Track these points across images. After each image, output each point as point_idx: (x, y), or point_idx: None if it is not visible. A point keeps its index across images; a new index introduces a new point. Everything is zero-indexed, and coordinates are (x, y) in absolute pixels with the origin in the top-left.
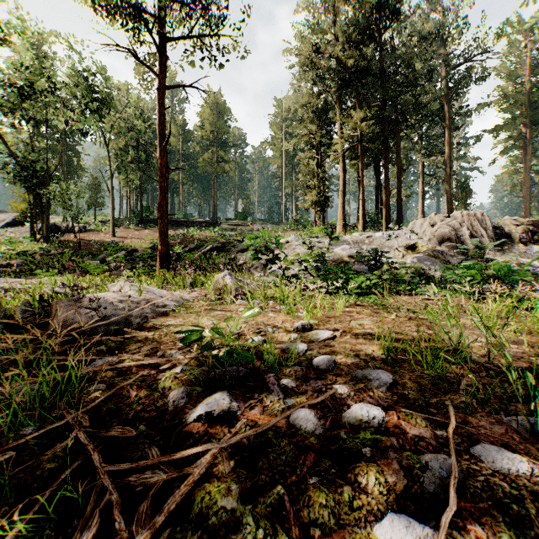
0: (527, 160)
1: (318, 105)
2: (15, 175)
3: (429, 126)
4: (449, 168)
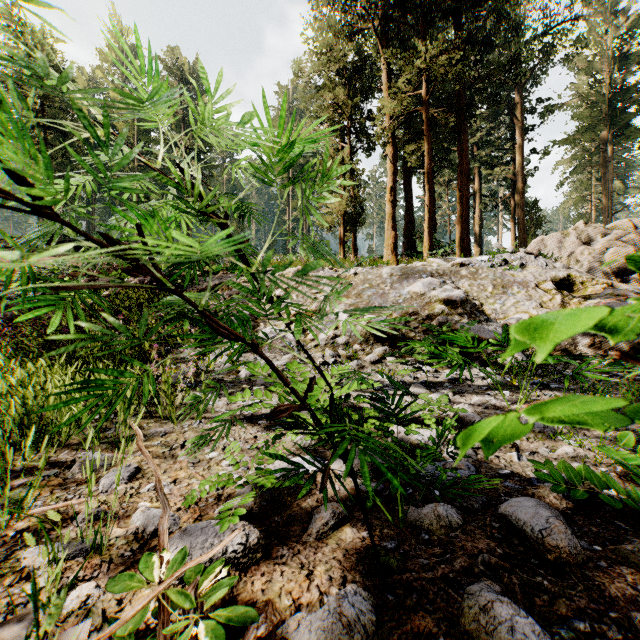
0: (608, 181)
1: (347, 64)
2: None
3: (491, 127)
4: (521, 183)
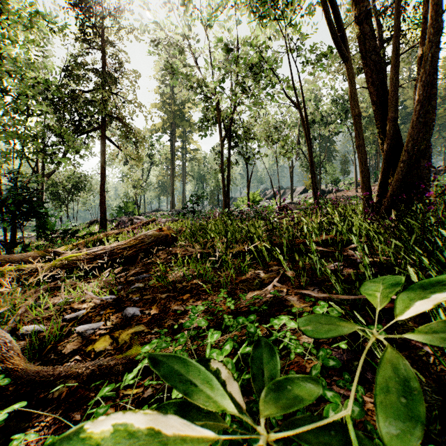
0: None
1: None
2: (306, 167)
3: None
4: None
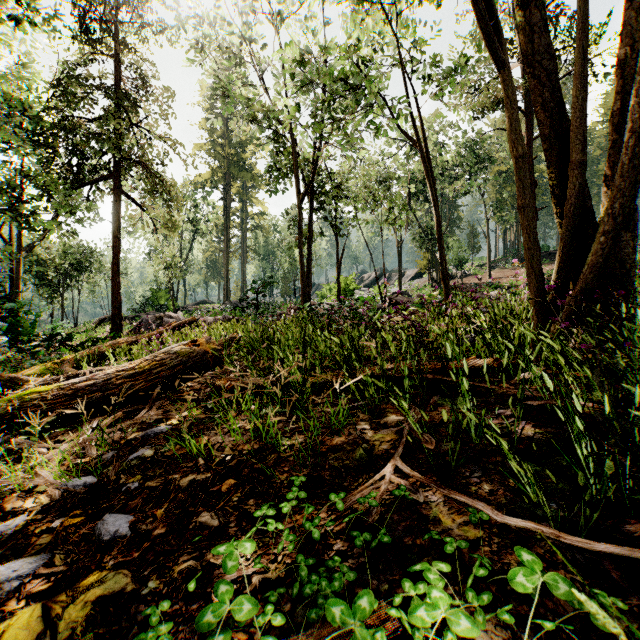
0: None
1: None
2: (421, 241)
3: None
4: None
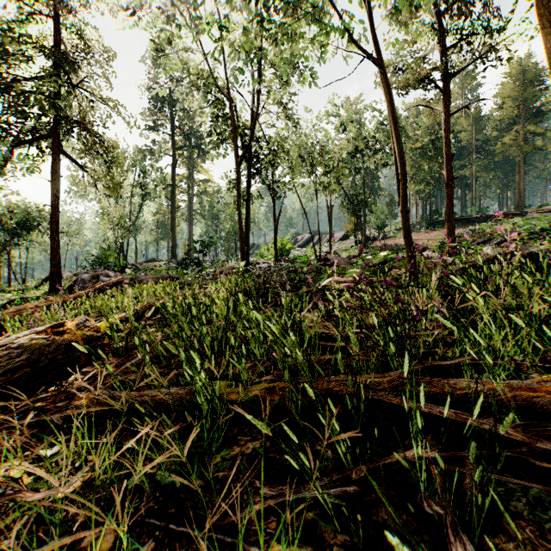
0: None
1: None
2: (348, 207)
3: None
4: None
